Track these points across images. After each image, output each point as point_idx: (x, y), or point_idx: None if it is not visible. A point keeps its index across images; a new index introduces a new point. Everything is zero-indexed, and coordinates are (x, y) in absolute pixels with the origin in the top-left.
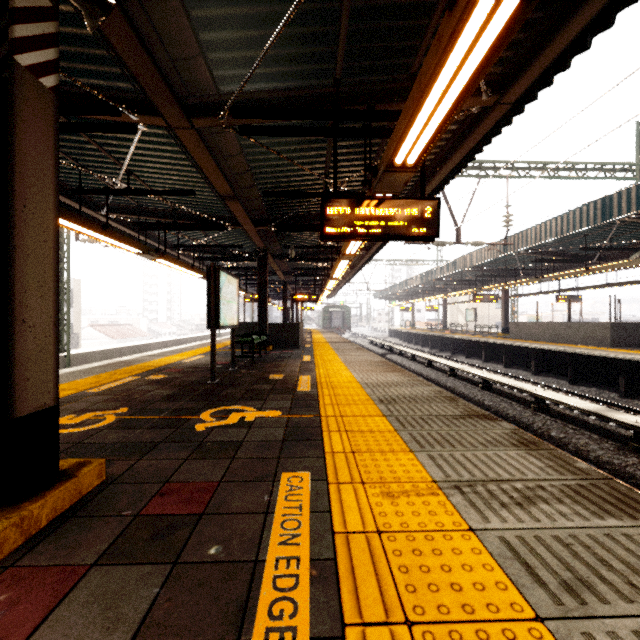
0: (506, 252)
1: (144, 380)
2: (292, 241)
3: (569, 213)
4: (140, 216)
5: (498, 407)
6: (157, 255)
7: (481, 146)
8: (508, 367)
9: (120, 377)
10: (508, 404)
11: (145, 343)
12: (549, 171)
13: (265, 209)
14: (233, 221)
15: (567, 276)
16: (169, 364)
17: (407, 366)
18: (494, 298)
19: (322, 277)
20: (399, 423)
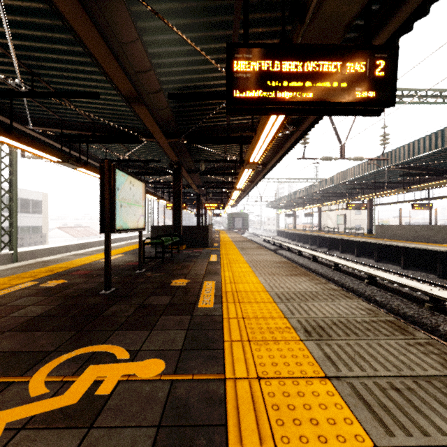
0: (379, 167)
1: (36, 287)
2: (202, 157)
3: (444, 129)
4: (63, 129)
5: (392, 304)
6: (79, 164)
7: (412, 20)
8: (378, 261)
9: (16, 282)
10: (400, 301)
11: (89, 241)
12: (419, 98)
13: (175, 121)
14: (147, 134)
15: (434, 186)
16: (84, 264)
17: (296, 260)
18: (363, 206)
19: (227, 190)
20: (367, 408)
